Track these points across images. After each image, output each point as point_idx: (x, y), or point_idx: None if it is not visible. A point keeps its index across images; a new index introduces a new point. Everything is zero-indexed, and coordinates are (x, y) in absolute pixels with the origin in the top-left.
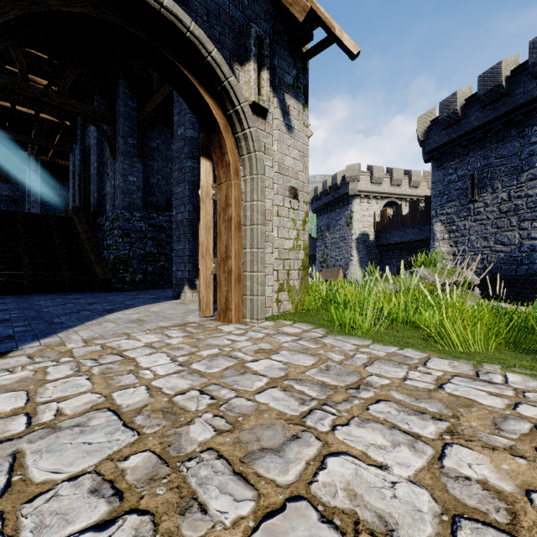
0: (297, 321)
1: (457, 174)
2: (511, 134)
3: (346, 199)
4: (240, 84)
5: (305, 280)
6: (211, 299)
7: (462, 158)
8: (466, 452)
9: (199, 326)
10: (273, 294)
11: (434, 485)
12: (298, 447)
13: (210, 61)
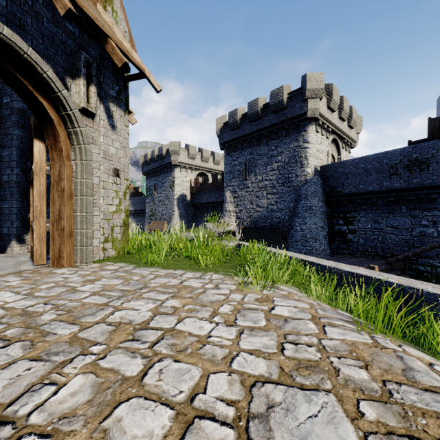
0: (117, 262)
1: (238, 161)
2: (263, 142)
3: (170, 167)
4: (72, 92)
5: (126, 233)
6: (44, 251)
7: (241, 151)
8: (173, 300)
9: (34, 272)
10: (100, 244)
11: (155, 310)
12: (103, 312)
13: (45, 77)
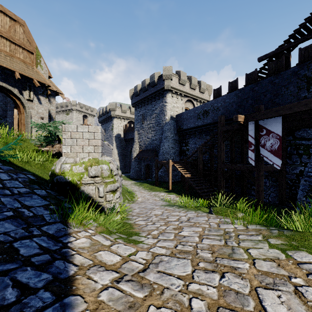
0: None
1: (140, 113)
2: (150, 103)
3: (111, 118)
4: (24, 95)
5: None
6: None
7: (141, 108)
8: None
9: None
10: None
11: None
12: None
13: (15, 93)
